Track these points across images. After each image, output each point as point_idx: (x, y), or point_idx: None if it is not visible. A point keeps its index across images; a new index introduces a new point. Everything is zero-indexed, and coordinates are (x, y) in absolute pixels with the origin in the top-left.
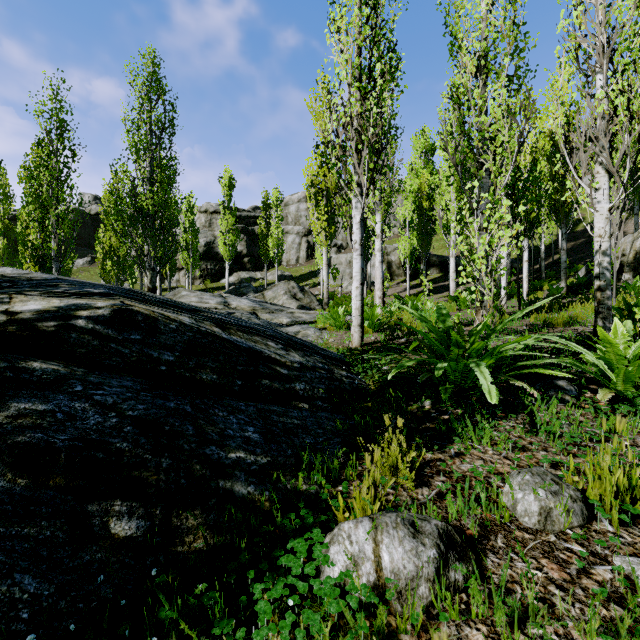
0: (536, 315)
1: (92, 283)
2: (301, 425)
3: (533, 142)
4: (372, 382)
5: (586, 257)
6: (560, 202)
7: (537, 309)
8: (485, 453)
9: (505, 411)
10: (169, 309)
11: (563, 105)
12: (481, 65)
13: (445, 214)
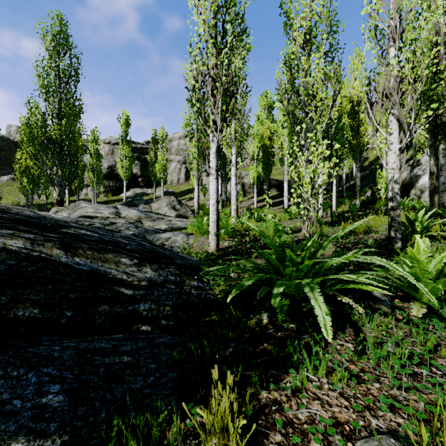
0: (344, 225)
1: None
2: (131, 362)
3: (339, 103)
4: (219, 292)
5: (370, 183)
6: (356, 145)
7: (343, 219)
8: (321, 388)
9: (334, 325)
10: (12, 230)
11: (366, 70)
12: (306, 40)
13: (281, 151)
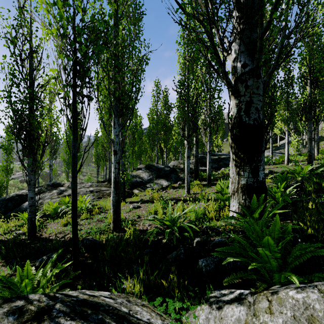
0: None
1: (227, 154)
2: None
3: None
4: None
5: None
6: None
7: None
8: None
9: None
10: None
11: None
12: None
13: None
